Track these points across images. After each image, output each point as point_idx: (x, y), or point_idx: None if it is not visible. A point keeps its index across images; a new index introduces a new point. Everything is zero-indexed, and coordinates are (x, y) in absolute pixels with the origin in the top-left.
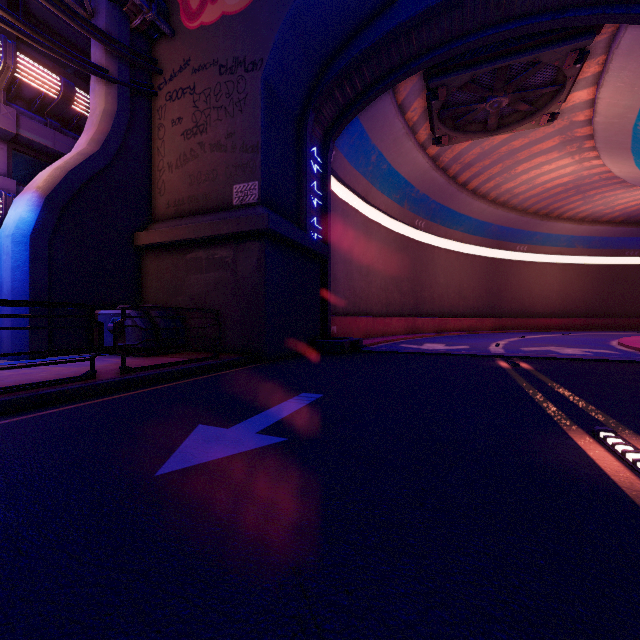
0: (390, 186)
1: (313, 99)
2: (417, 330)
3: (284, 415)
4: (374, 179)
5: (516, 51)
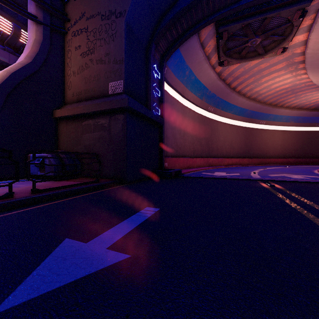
0: (195, 88)
1: (154, 36)
2: (209, 165)
3: (131, 228)
4: (187, 84)
5: (267, 10)
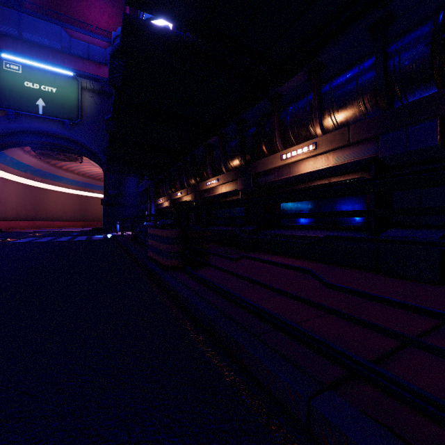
0: (19, 166)
1: None
2: (36, 227)
3: None
4: (9, 164)
5: (59, 151)
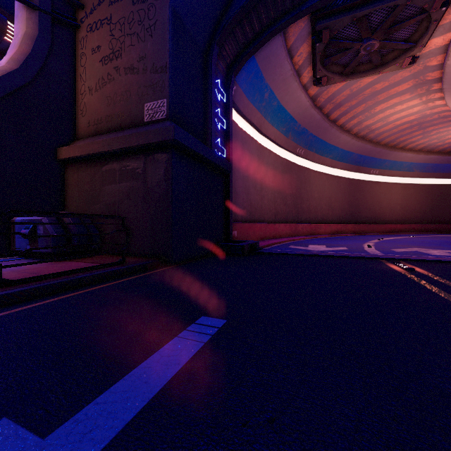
0: (278, 120)
1: (217, 34)
2: (298, 233)
3: (165, 379)
4: (266, 113)
5: None
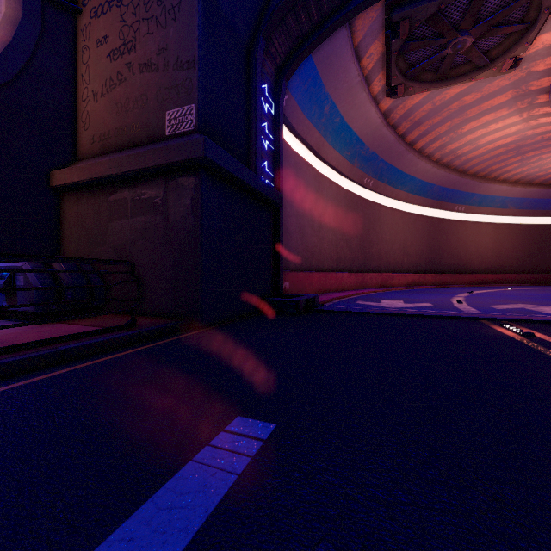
0: (342, 142)
1: (263, 23)
2: (366, 285)
3: None
4: (326, 133)
5: None
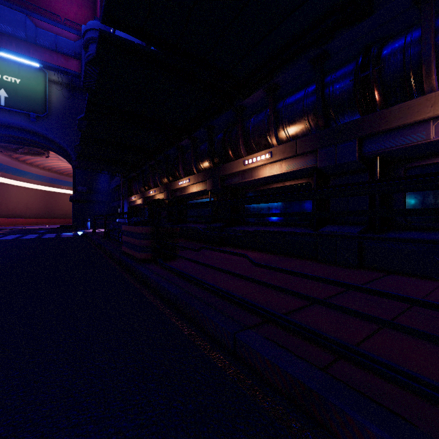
0: None
1: None
2: None
3: None
4: None
5: (23, 144)
